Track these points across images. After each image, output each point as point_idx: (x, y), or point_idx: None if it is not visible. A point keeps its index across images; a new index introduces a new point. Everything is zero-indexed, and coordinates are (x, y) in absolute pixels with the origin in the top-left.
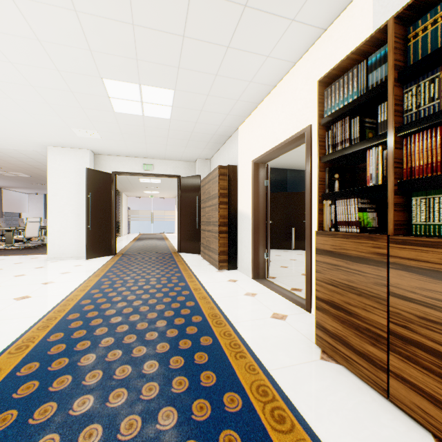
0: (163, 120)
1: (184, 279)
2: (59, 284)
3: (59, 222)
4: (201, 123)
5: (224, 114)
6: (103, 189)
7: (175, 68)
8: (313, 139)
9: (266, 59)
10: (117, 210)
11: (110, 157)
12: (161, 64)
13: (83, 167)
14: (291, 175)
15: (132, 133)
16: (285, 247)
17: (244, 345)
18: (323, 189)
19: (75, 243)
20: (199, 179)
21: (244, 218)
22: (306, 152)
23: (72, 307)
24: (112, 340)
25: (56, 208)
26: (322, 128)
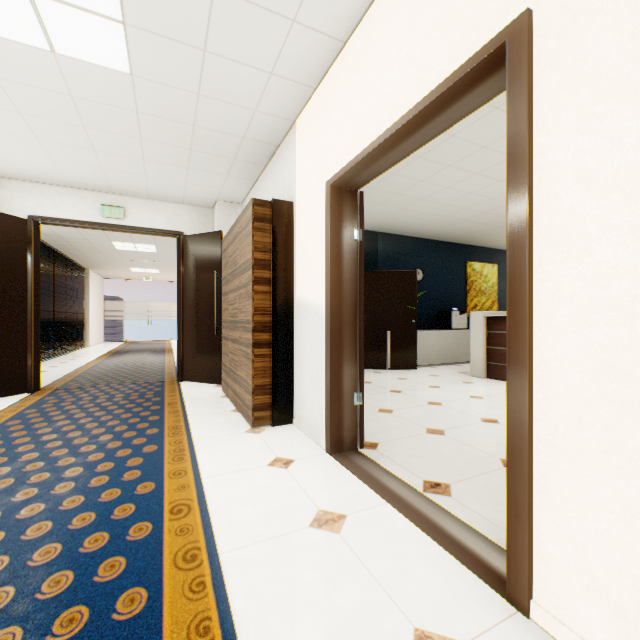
0: (113, 77)
1: (160, 465)
2: None
3: None
4: (211, 99)
5: (263, 71)
6: (1, 251)
7: None
8: (540, 53)
9: None
10: (78, 301)
11: (22, 184)
12: None
13: None
14: (383, 243)
15: (48, 116)
16: (375, 365)
17: None
18: None
19: None
20: (220, 240)
21: (307, 314)
22: (512, 102)
23: None
24: None
25: None
26: None
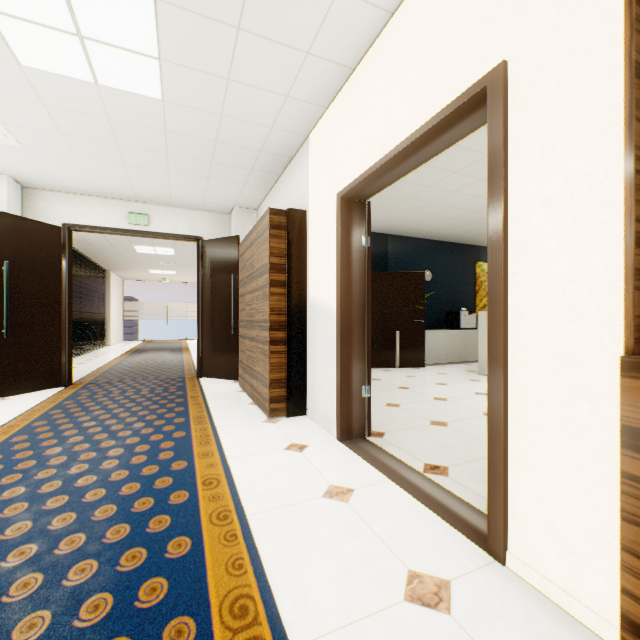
0: (147, 102)
1: (190, 448)
2: None
3: None
4: (232, 119)
5: (280, 94)
6: (40, 257)
7: None
8: (513, 98)
9: None
10: (101, 302)
11: (58, 194)
12: None
13: None
14: (393, 245)
15: (86, 136)
16: (385, 363)
17: None
18: None
19: None
20: (237, 244)
21: (319, 314)
22: (491, 137)
23: None
24: None
25: None
26: None
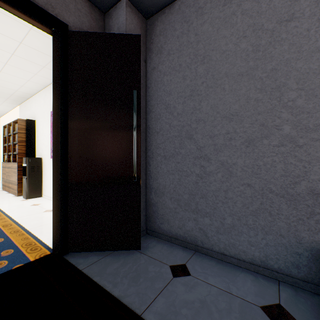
0: None
1: None
2: None
3: None
4: None
5: None
6: None
7: None
8: None
9: None
10: None
11: None
12: None
13: None
14: None
15: None
16: None
17: None
18: (5, 152)
19: None
20: None
21: (2, 158)
22: None
23: None
24: None
25: None
26: (4, 137)
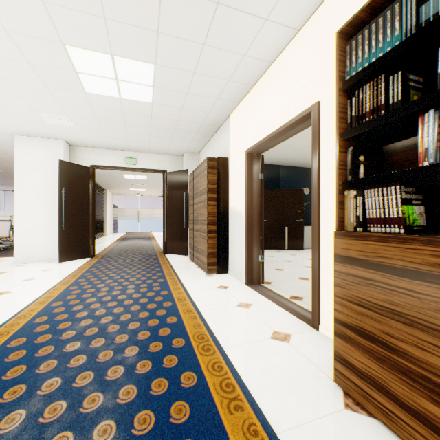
0: (144, 104)
1: (168, 286)
2: (16, 294)
3: (27, 220)
4: (187, 110)
5: (214, 98)
6: (79, 184)
7: (154, 32)
8: (322, 118)
9: (264, 23)
10: (101, 209)
11: (88, 149)
12: (136, 26)
13: (56, 159)
14: (283, 172)
15: (109, 120)
16: (278, 247)
17: (239, 386)
18: (344, 176)
19: (47, 244)
20: (187, 175)
21: (235, 216)
22: (313, 135)
23: (20, 328)
24: (59, 382)
25: (25, 205)
26: (342, 94)
